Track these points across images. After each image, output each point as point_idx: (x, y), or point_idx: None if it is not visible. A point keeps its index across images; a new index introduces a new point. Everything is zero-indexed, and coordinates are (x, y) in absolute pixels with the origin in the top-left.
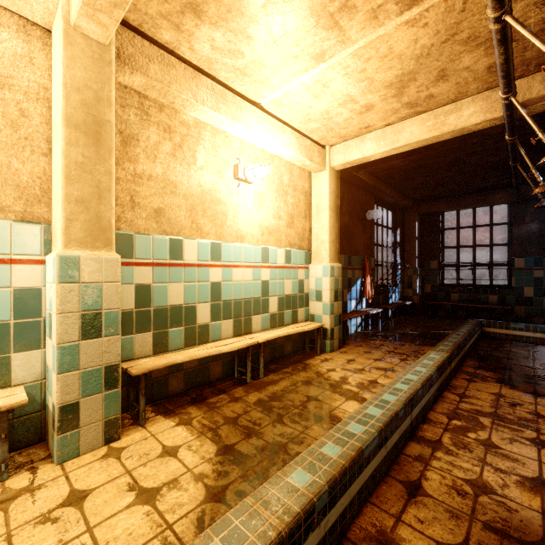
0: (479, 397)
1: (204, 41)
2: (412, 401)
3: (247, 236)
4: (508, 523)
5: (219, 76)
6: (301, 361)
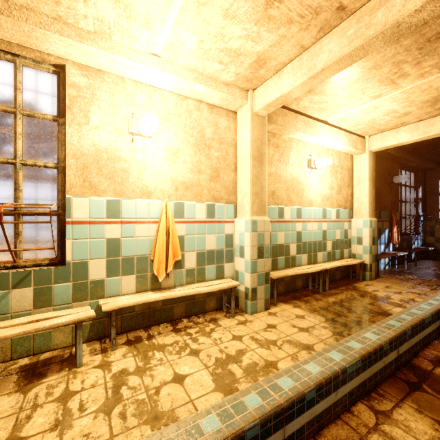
0: None
1: (307, 100)
2: None
3: (314, 202)
4: None
5: (307, 112)
6: (350, 284)
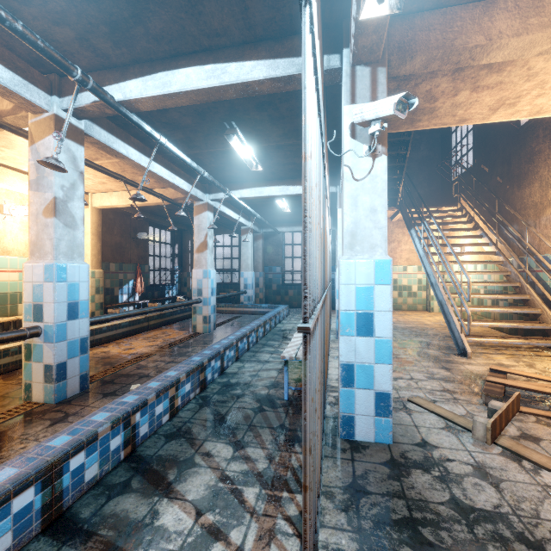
0: (153, 333)
1: None
2: (95, 331)
3: (14, 251)
4: (103, 356)
5: None
6: None
